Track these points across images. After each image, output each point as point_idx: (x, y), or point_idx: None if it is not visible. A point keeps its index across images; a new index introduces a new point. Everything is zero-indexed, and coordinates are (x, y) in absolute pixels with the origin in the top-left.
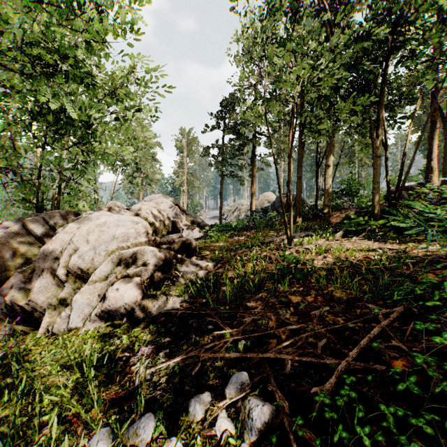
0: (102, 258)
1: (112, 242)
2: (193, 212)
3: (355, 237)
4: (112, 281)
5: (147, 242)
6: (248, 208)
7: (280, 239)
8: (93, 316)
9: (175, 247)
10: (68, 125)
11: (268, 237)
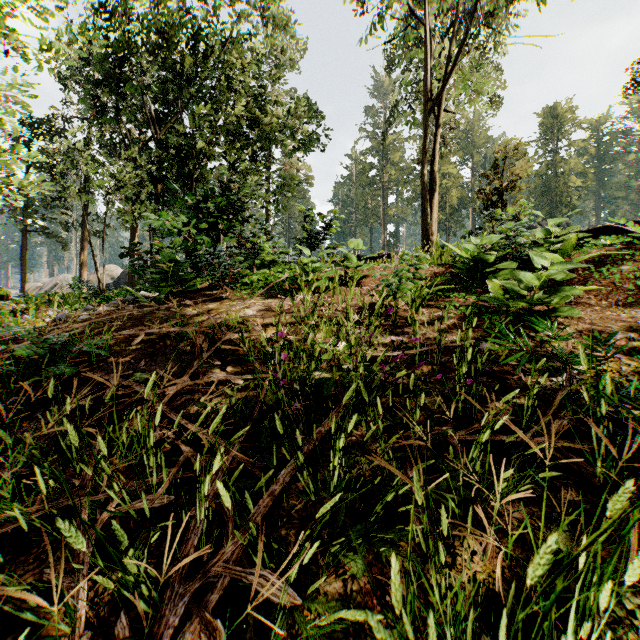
0: None
1: None
2: None
3: None
4: None
5: None
6: None
7: None
8: None
9: None
10: None
11: None
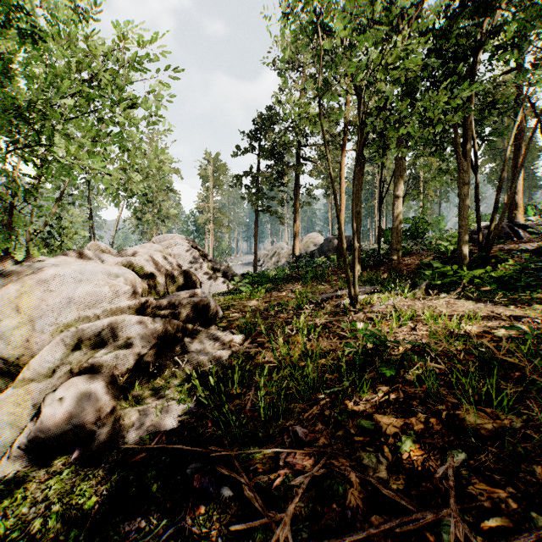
0: (47, 338)
1: (66, 308)
2: (221, 257)
3: (443, 293)
4: (63, 379)
5: (131, 306)
6: (290, 252)
7: (336, 296)
8: (18, 448)
9: (183, 312)
10: (2, 116)
11: (319, 292)
